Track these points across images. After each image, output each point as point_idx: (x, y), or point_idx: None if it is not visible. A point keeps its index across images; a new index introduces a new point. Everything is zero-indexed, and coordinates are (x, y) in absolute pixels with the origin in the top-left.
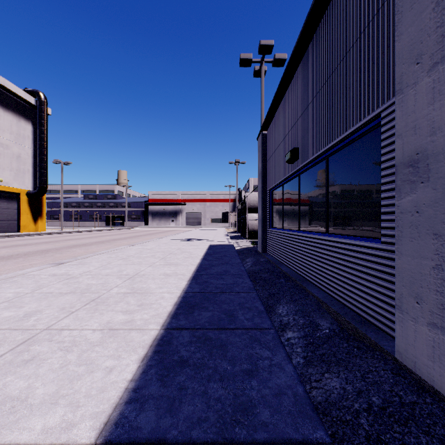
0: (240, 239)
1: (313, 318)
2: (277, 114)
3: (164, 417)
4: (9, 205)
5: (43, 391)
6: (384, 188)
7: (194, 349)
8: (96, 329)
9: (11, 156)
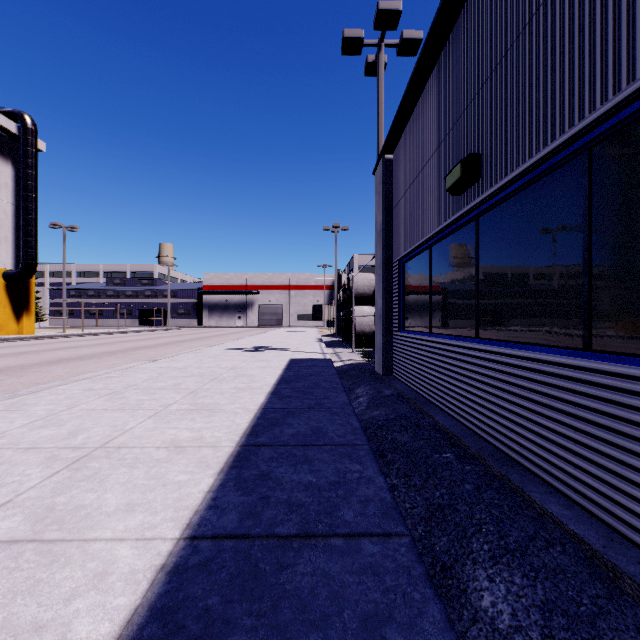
0: (342, 347)
1: None
2: (416, 111)
3: None
4: None
5: None
6: None
7: None
8: None
9: None
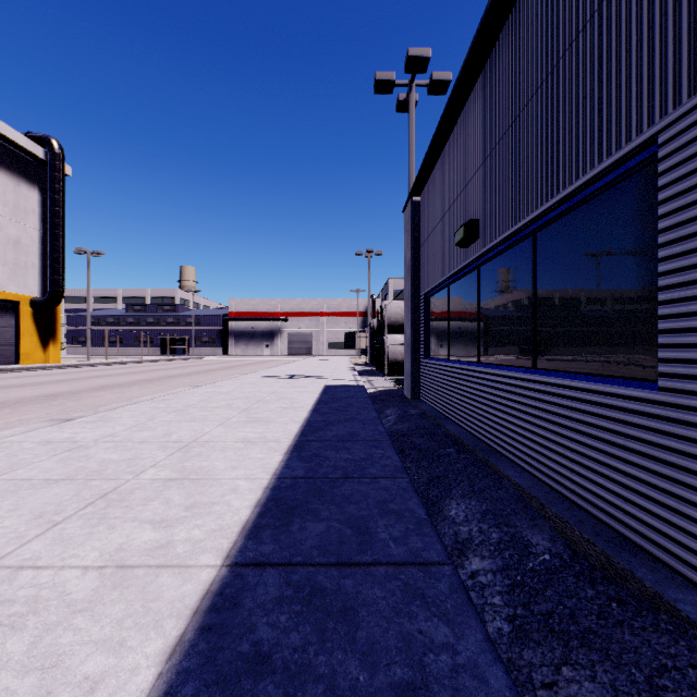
0: (375, 376)
1: (517, 528)
2: (437, 166)
3: None
4: (1, 321)
5: None
6: (668, 282)
7: (286, 621)
8: (90, 566)
9: (5, 241)
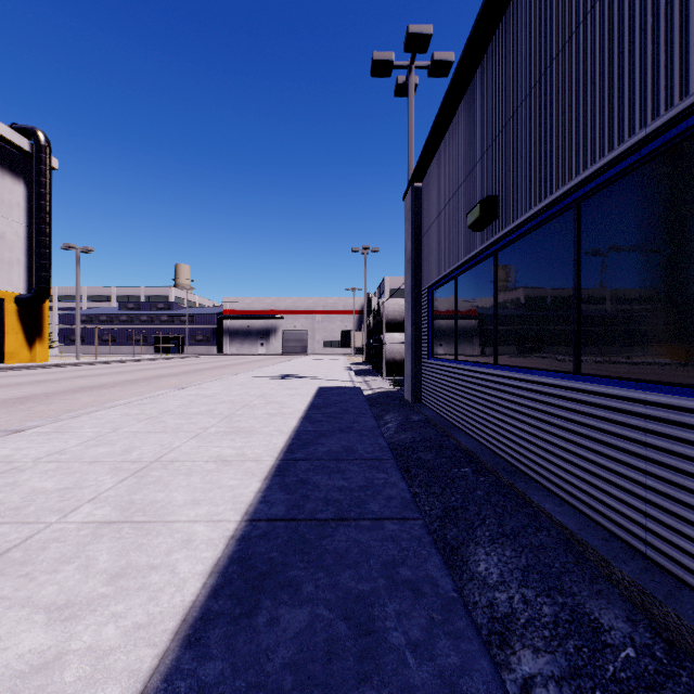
0: (372, 376)
1: (576, 597)
2: (443, 144)
3: None
4: None
5: None
6: None
7: None
8: None
9: None
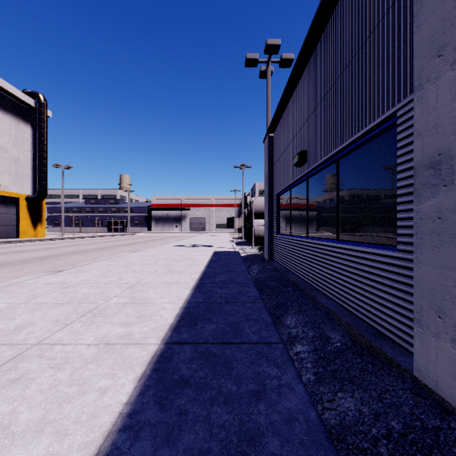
0: (246, 245)
1: (324, 330)
2: (284, 115)
3: (161, 448)
4: (7, 210)
5: (28, 417)
6: (401, 192)
7: (196, 366)
8: (91, 343)
9: (10, 159)
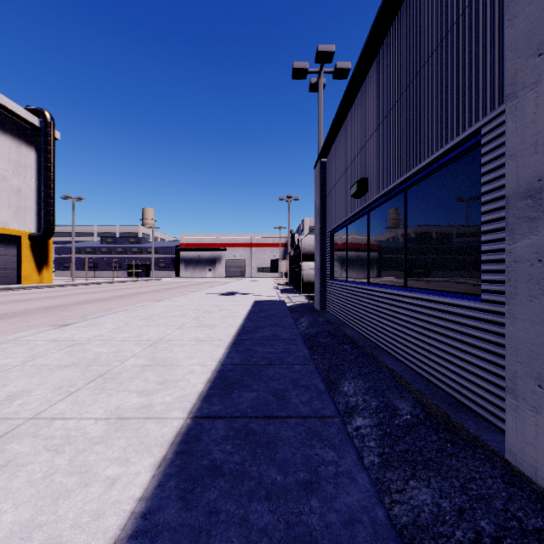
0: (293, 293)
1: (390, 398)
2: (339, 136)
3: None
4: (7, 251)
5: (12, 518)
6: (487, 229)
7: (231, 448)
8: (100, 418)
9: (9, 190)
